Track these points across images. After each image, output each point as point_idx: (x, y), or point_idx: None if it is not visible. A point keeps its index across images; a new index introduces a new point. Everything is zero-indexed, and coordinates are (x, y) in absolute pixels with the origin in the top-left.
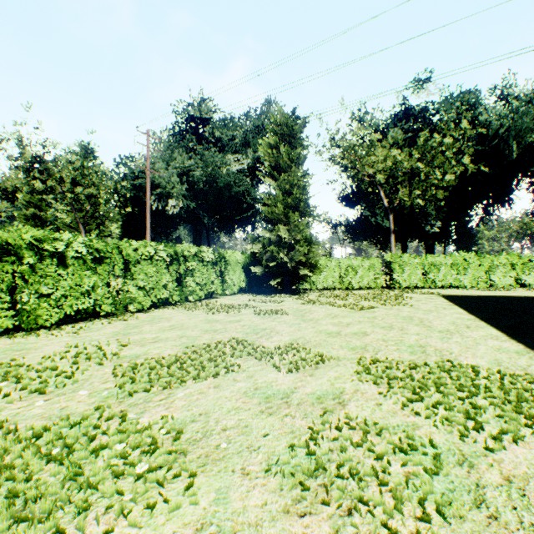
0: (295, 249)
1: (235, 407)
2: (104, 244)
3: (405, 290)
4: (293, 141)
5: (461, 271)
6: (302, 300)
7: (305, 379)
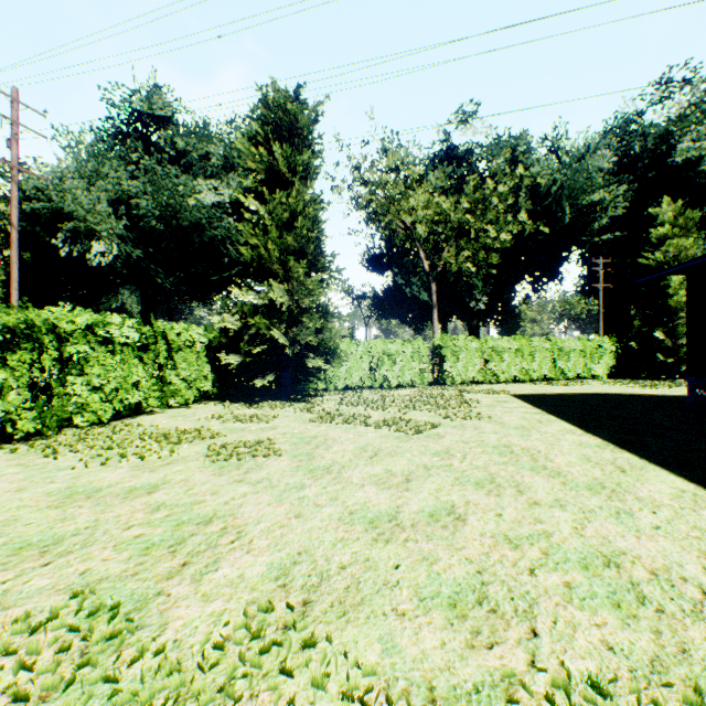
0: (301, 324)
1: None
2: None
3: (460, 388)
4: (297, 141)
5: (527, 359)
6: (312, 413)
7: None
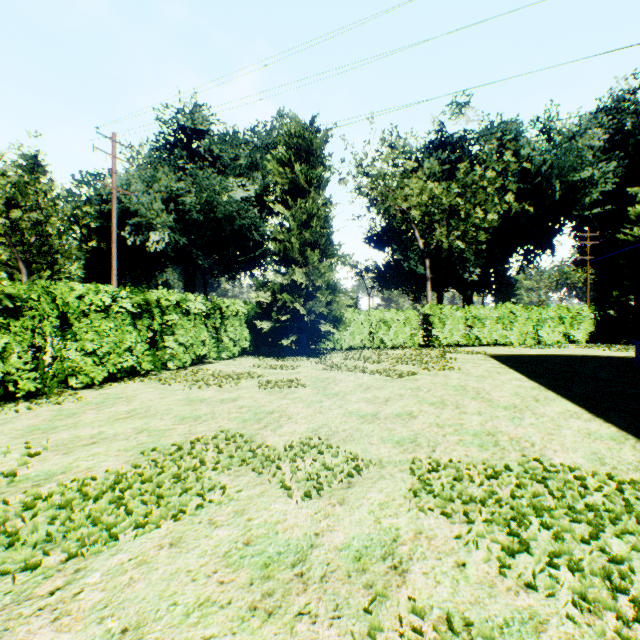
0: (315, 299)
1: (202, 600)
2: (23, 287)
3: (446, 349)
4: (312, 159)
5: (508, 326)
6: (324, 365)
7: (333, 511)
